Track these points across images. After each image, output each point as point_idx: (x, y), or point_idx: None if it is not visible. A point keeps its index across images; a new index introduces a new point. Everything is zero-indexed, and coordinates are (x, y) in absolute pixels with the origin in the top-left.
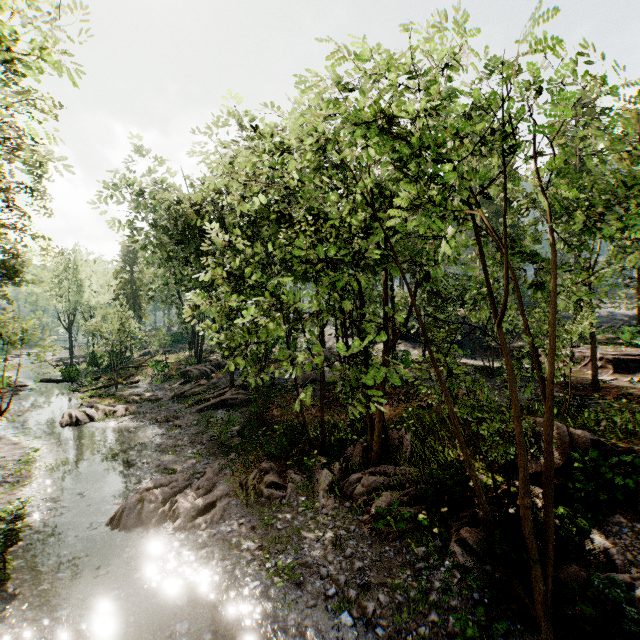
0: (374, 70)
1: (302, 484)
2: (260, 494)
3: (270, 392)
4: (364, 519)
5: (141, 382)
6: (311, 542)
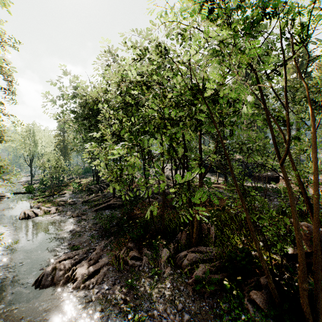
0: None
1: (151, 257)
2: (126, 263)
3: (134, 200)
4: (189, 282)
5: (66, 194)
6: (156, 298)
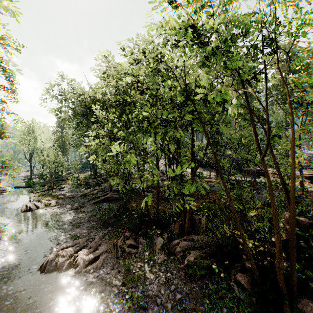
0: (187, 15)
1: (147, 245)
2: (124, 251)
3: (130, 193)
4: (181, 267)
5: (65, 188)
6: (151, 281)
